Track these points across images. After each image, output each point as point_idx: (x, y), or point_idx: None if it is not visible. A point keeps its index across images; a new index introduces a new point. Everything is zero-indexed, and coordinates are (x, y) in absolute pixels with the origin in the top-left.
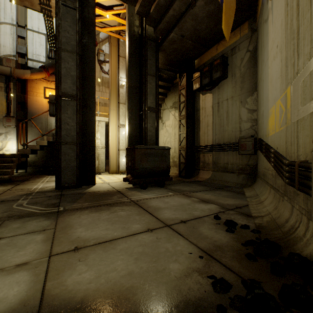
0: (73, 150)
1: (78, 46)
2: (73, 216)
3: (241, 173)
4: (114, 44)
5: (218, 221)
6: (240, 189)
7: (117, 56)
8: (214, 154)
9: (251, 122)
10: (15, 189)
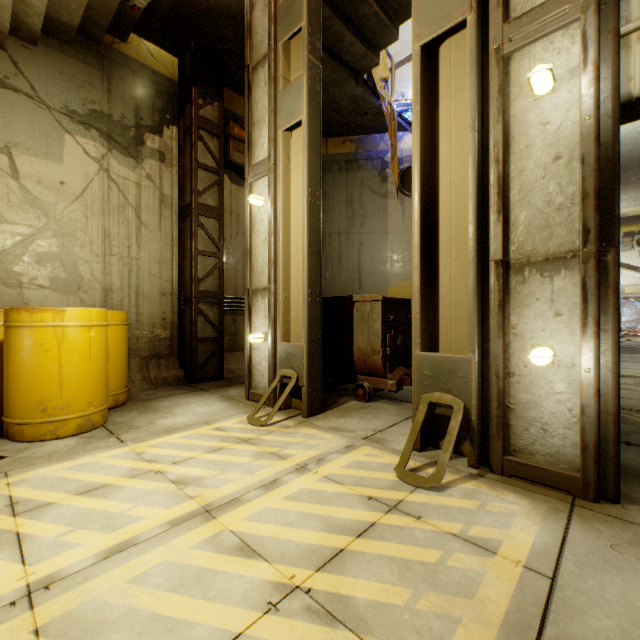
0: None
1: None
2: None
3: None
4: None
5: None
6: None
7: None
8: None
9: None
10: None
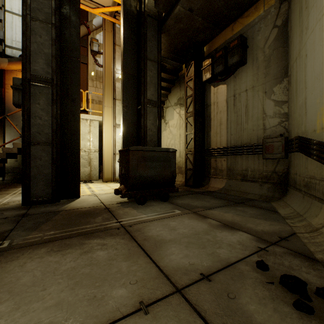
0: (47, 153)
1: (54, 15)
2: (11, 265)
3: (266, 182)
4: (108, 30)
5: (268, 276)
6: (267, 204)
7: (112, 44)
8: (229, 158)
9: (279, 117)
10: None
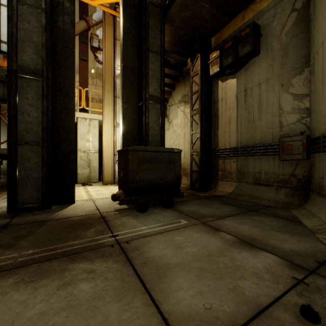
0: (36, 154)
1: None
2: None
3: (283, 186)
4: (109, 23)
5: None
6: (286, 212)
7: (113, 39)
8: (240, 159)
9: (298, 112)
10: None
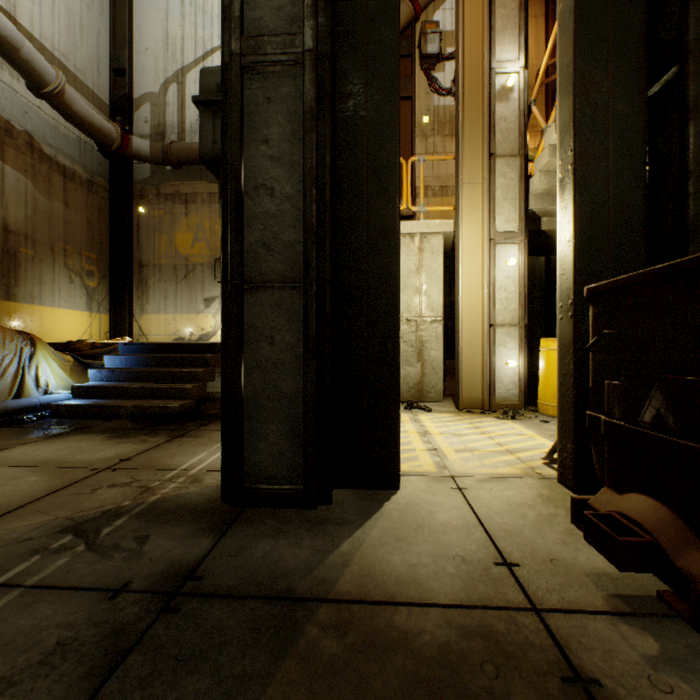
0: (290, 319)
1: None
2: None
3: None
4: None
5: None
6: None
7: None
8: None
9: None
10: (139, 461)
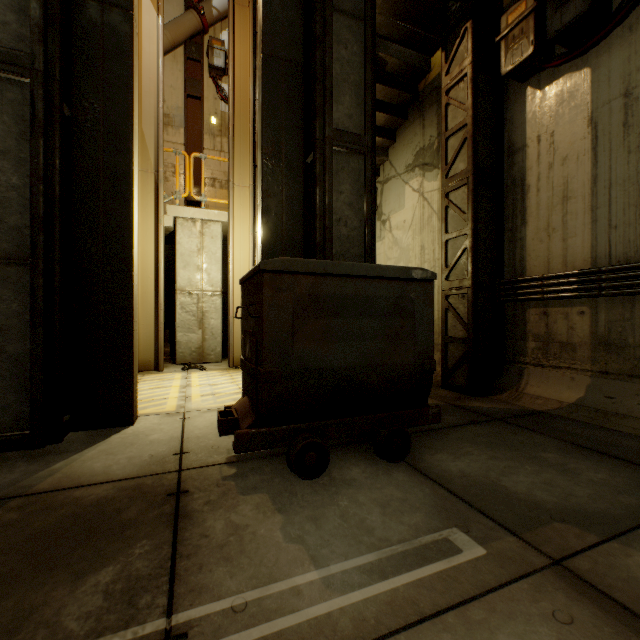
0: (17, 291)
1: None
2: None
3: None
4: (242, 1)
5: None
6: None
7: (252, 35)
8: (605, 306)
9: None
10: None
